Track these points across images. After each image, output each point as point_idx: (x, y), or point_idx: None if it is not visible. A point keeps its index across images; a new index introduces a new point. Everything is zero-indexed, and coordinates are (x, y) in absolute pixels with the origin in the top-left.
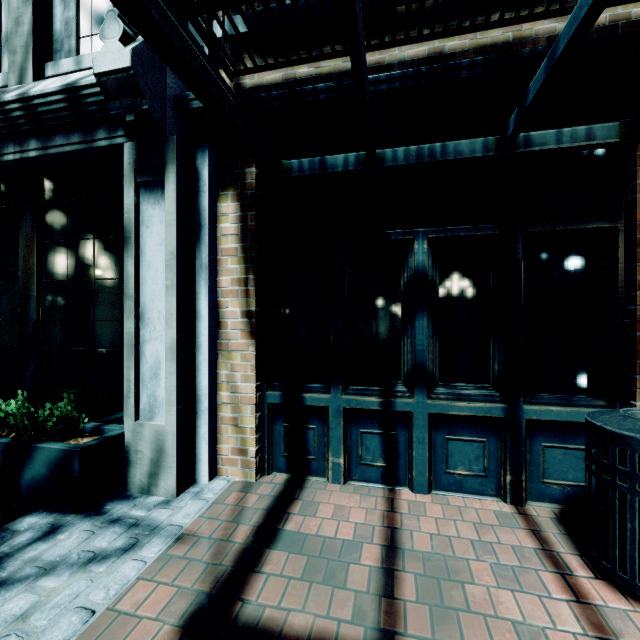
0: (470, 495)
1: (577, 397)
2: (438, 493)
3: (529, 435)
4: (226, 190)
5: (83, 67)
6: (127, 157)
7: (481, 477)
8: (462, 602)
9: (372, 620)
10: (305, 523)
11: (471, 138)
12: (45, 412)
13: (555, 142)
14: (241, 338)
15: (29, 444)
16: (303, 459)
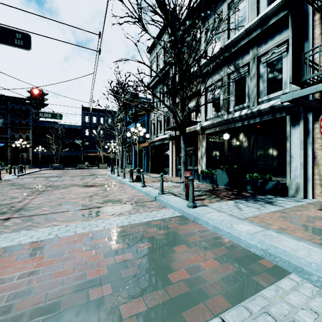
0: None
1: None
2: None
3: None
4: (317, 121)
5: (269, 98)
6: (287, 119)
7: None
8: None
9: None
10: None
11: None
12: (266, 176)
13: None
14: None
15: (266, 181)
16: None
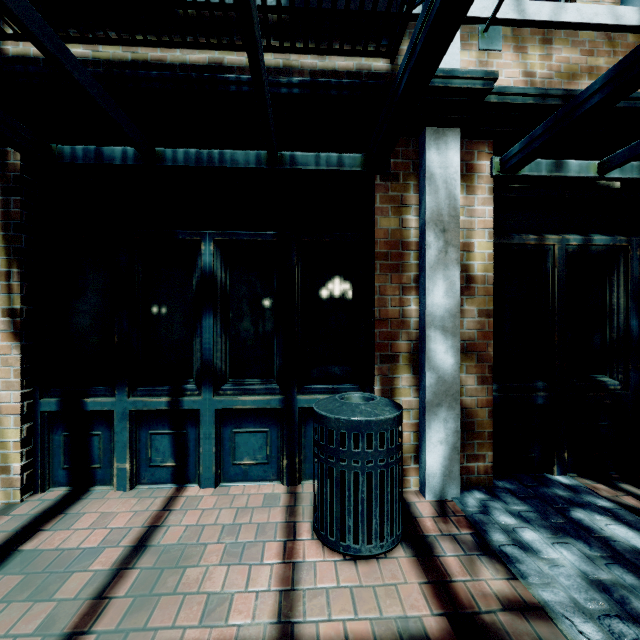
0: (255, 482)
1: (340, 385)
2: (226, 485)
3: (304, 422)
4: None
5: None
6: None
7: (264, 464)
8: (177, 586)
9: (64, 626)
10: (53, 538)
11: (253, 150)
12: None
13: (315, 164)
14: (2, 340)
15: None
16: (87, 469)
